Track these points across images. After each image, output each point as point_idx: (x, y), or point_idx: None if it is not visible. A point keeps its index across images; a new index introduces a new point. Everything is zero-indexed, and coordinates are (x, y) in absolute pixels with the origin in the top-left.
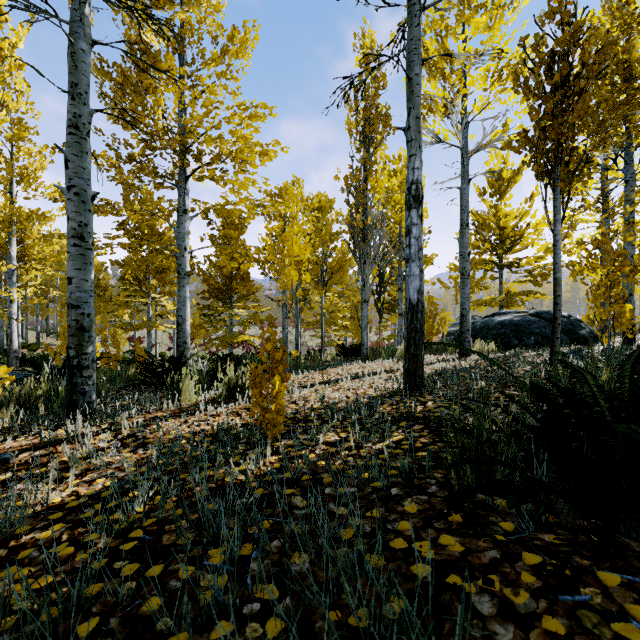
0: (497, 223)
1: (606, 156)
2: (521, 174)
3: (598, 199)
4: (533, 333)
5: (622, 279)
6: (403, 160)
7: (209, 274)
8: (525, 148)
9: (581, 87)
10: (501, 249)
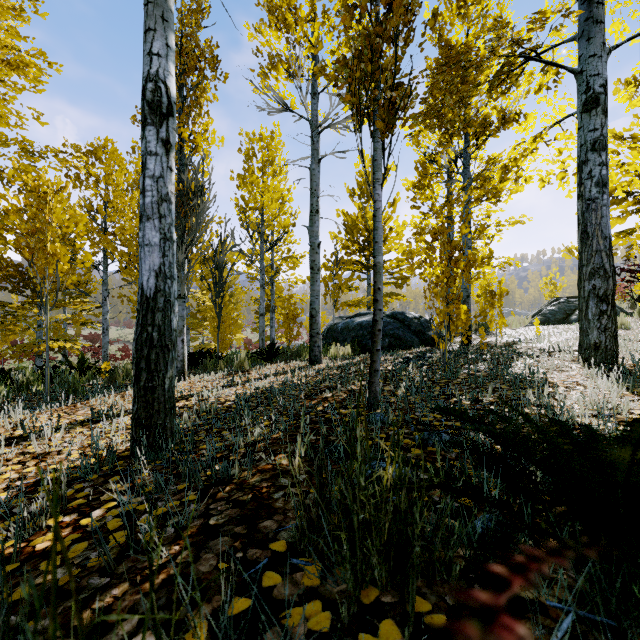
0: (365, 225)
1: (448, 157)
2: (386, 180)
3: (444, 205)
4: (388, 335)
5: (457, 275)
6: (263, 139)
7: (1, 257)
8: (342, 76)
9: (408, 2)
10: (368, 250)
